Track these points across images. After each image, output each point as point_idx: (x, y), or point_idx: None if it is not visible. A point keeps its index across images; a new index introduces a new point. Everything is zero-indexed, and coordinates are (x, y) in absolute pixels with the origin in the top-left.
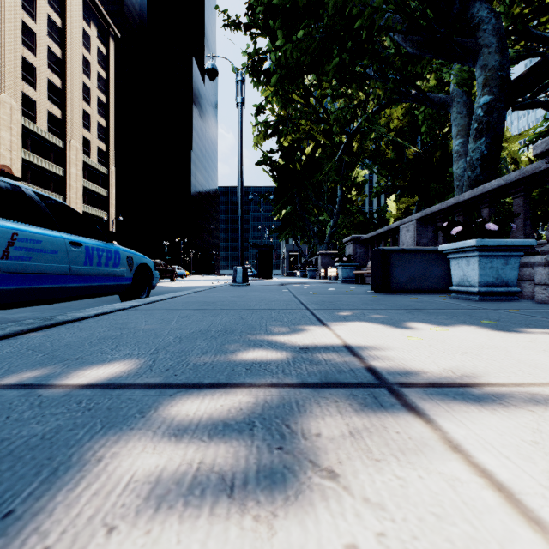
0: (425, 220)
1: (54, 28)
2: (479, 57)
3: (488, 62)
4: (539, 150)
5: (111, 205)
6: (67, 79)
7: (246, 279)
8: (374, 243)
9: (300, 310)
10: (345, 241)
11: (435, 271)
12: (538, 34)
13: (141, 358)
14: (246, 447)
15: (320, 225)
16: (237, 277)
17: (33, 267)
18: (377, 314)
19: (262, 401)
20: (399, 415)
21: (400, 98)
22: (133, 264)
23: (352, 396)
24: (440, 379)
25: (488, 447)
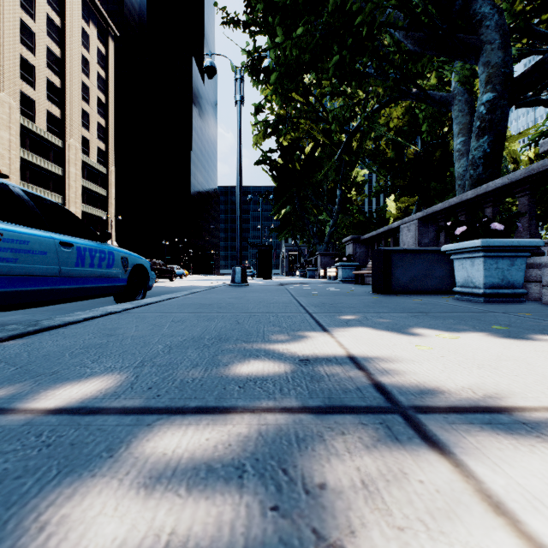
0: (426, 219)
1: (53, 28)
2: (482, 53)
3: (491, 58)
4: (547, 147)
5: (111, 205)
6: (66, 78)
7: (245, 279)
8: (374, 242)
9: (300, 313)
10: (345, 241)
11: (437, 272)
12: (540, 31)
13: (123, 373)
14: (232, 506)
15: (319, 224)
16: (235, 277)
17: (20, 268)
18: (381, 318)
19: (255, 433)
20: (419, 454)
21: (400, 96)
22: (128, 265)
23: (362, 426)
24: (460, 401)
25: (538, 506)
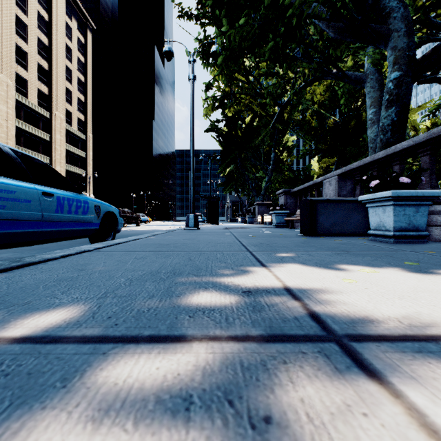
0: (344, 175)
1: (42, 21)
2: (390, 39)
3: (398, 44)
4: None
5: (89, 164)
6: (53, 62)
7: (197, 224)
8: (301, 194)
9: (242, 251)
10: (278, 193)
11: (354, 218)
12: (437, 23)
13: (87, 304)
14: None
15: (257, 180)
16: (189, 223)
17: (7, 214)
18: (310, 255)
19: (202, 362)
20: (359, 384)
21: (323, 75)
22: (100, 212)
23: (302, 354)
24: (389, 330)
25: None
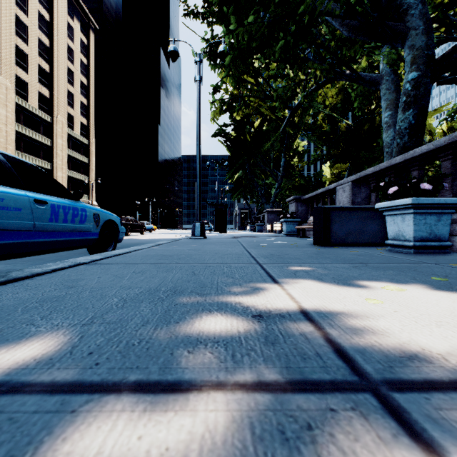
0: (359, 181)
1: (43, 22)
2: (408, 38)
3: (416, 42)
4: None
5: (92, 170)
6: (54, 64)
7: (203, 233)
8: (313, 202)
9: (251, 264)
10: (288, 200)
11: (370, 226)
12: (456, 21)
13: (67, 333)
14: None
15: (266, 187)
16: (195, 231)
17: None
18: (326, 269)
19: (200, 427)
20: None
21: (336, 77)
22: (99, 220)
23: (331, 413)
24: (436, 373)
25: None
